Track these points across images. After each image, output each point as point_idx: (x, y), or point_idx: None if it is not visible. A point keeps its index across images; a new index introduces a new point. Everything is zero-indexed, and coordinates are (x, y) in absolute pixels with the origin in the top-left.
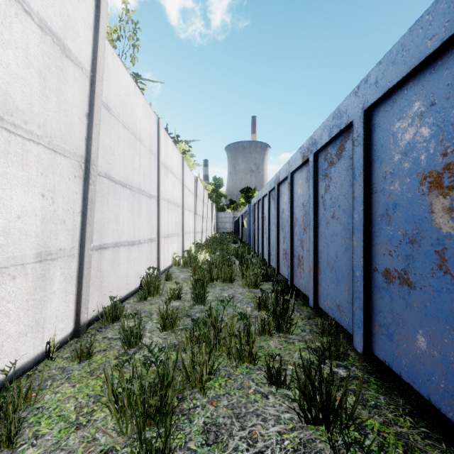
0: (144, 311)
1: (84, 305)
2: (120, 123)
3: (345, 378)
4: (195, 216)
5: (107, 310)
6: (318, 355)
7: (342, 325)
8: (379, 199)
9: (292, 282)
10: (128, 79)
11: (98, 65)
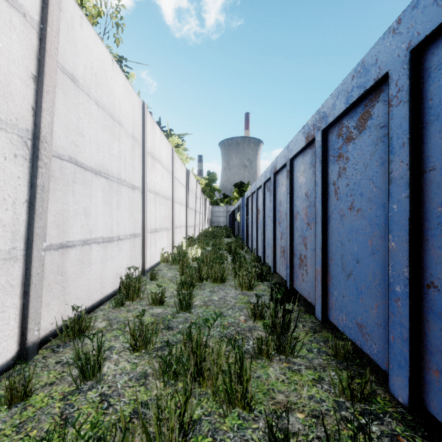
0: (117, 321)
1: (34, 320)
2: (91, 99)
3: (379, 438)
4: (187, 210)
5: (68, 323)
6: (353, 428)
7: (366, 352)
8: (439, 180)
9: (292, 285)
10: (103, 51)
11: (50, 16)
